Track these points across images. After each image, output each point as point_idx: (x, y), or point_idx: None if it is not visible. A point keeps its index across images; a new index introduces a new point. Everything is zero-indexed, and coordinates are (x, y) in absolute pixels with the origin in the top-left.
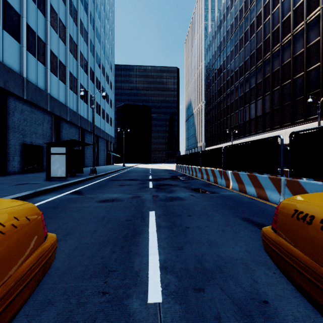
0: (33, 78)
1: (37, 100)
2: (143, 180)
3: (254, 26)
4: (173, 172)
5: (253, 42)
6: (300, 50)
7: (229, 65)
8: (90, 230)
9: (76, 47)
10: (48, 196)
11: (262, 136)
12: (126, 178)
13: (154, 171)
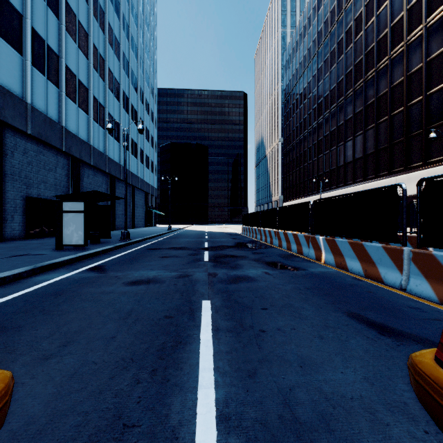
0: (40, 105)
1: (46, 136)
2: (195, 250)
3: (352, 33)
4: (238, 237)
5: (349, 55)
6: (417, 66)
7: (317, 88)
8: (105, 336)
9: (104, 63)
10: (53, 275)
11: (363, 186)
12: (172, 246)
13: (212, 236)
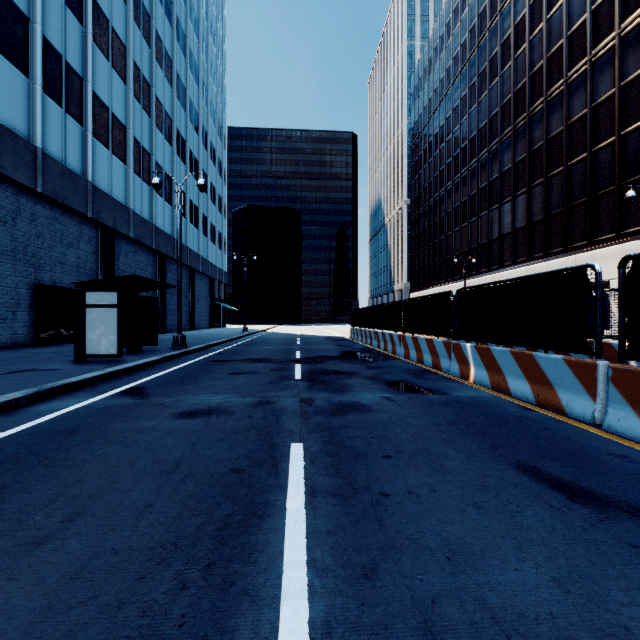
0: (56, 150)
1: (64, 195)
2: (281, 362)
3: (510, 46)
4: (345, 344)
5: (507, 79)
6: (607, 93)
7: (459, 126)
8: (137, 503)
9: (149, 89)
10: (67, 401)
11: (527, 268)
12: (248, 356)
13: (307, 342)
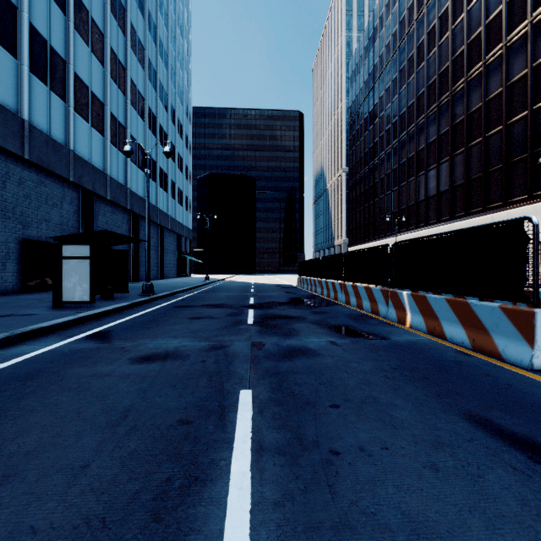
0: (41, 123)
1: (49, 162)
2: (236, 308)
3: (435, 34)
4: (293, 291)
5: (432, 63)
6: (520, 73)
7: (391, 104)
8: (73, 462)
9: (124, 72)
10: (35, 345)
11: (450, 226)
12: (207, 302)
13: (260, 289)
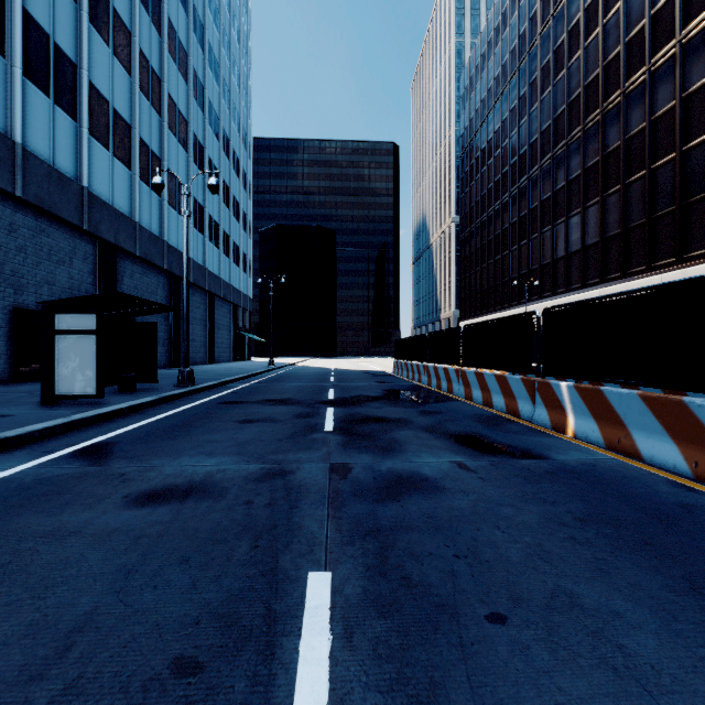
0: (41, 148)
1: (52, 202)
2: (309, 405)
3: (579, 32)
4: (388, 380)
5: (575, 71)
6: (701, 79)
7: (517, 129)
8: None
9: (160, 84)
10: None
11: (600, 291)
12: (268, 396)
13: (342, 377)
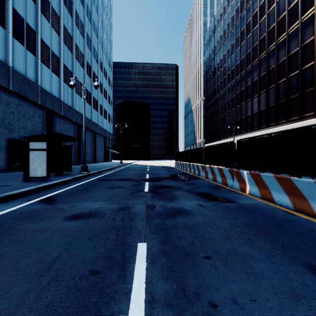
0: (20, 69)
1: (25, 92)
2: (138, 181)
3: (257, 16)
4: (172, 170)
5: (255, 33)
6: (310, 38)
7: (230, 59)
8: None
9: (72, 39)
10: (5, 206)
11: (266, 131)
12: (120, 177)
13: (152, 169)
